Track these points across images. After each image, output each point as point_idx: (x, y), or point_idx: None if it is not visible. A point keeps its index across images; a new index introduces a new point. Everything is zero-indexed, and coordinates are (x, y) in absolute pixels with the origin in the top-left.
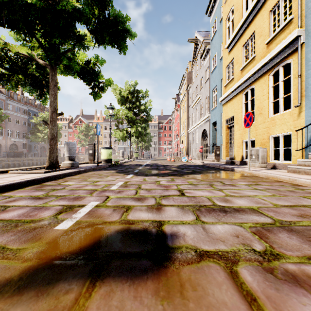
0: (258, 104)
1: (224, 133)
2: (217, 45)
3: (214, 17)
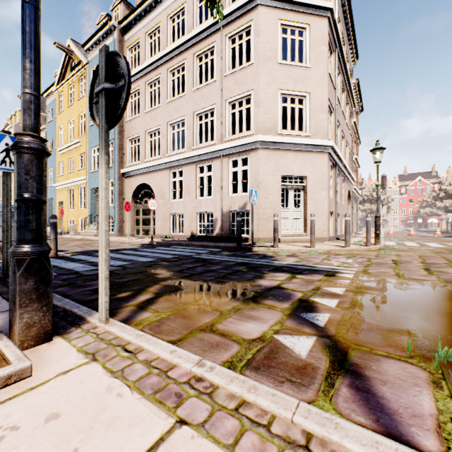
0: (75, 200)
1: (58, 212)
2: (54, 134)
3: (51, 105)
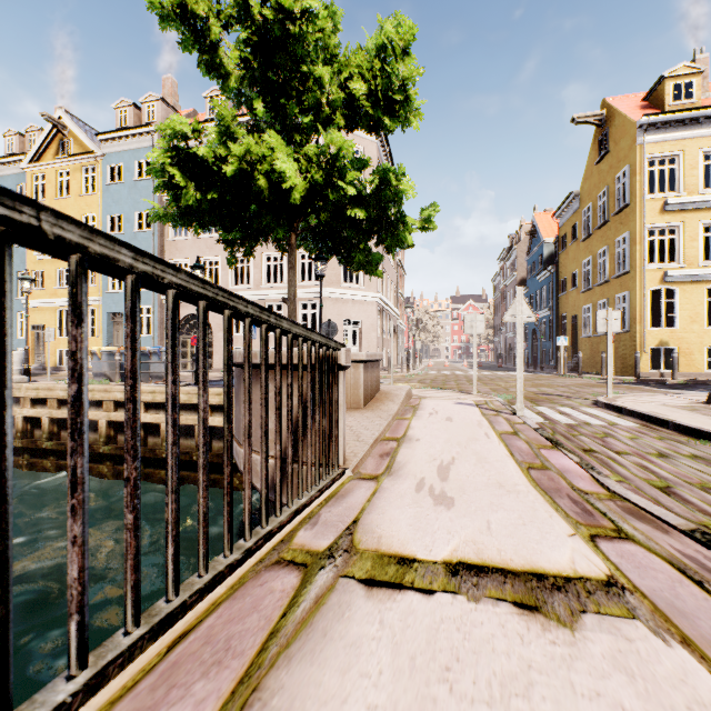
0: None
1: (30, 339)
2: None
3: (1, 179)
